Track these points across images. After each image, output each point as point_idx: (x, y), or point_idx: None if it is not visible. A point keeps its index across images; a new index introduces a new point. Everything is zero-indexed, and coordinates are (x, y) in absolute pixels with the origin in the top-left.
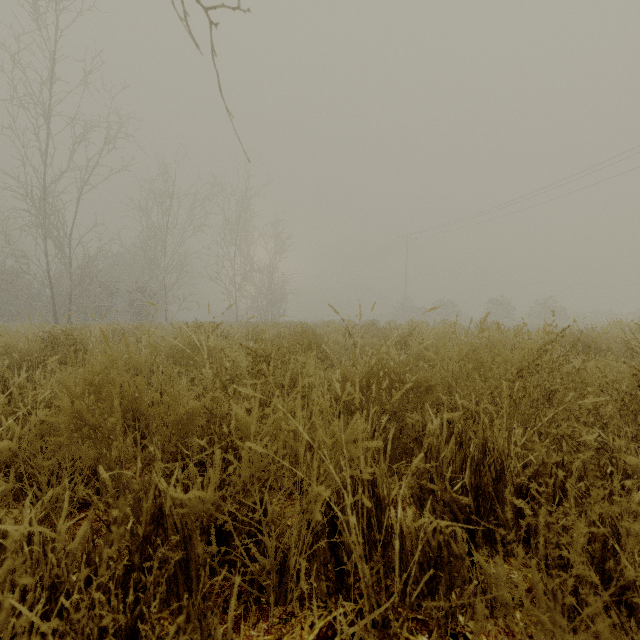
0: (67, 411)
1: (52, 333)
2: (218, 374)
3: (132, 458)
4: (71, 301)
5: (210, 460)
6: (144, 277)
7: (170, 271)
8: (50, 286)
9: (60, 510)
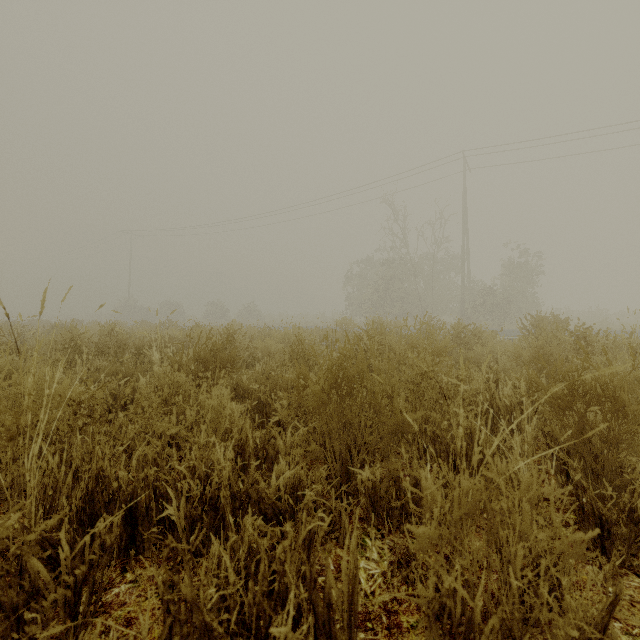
0: None
1: None
2: None
3: None
4: None
5: None
6: None
7: None
8: None
9: None
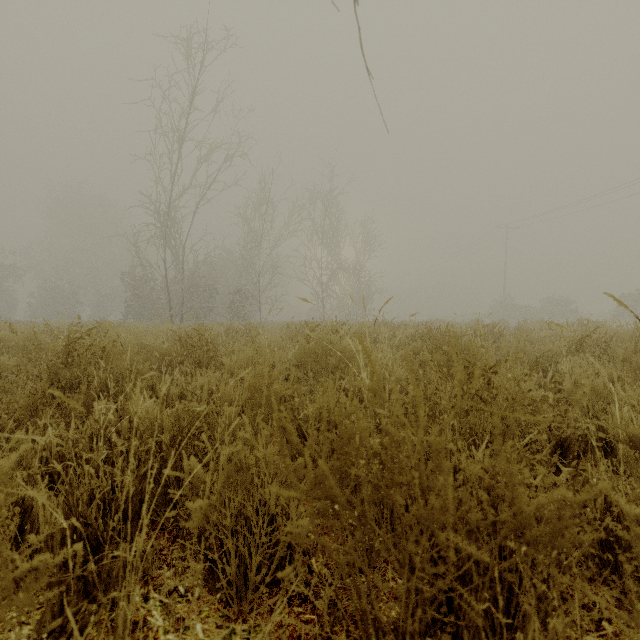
0: (307, 479)
1: (179, 332)
2: (425, 396)
3: (408, 572)
4: (183, 303)
5: (528, 581)
6: (241, 280)
7: (262, 274)
8: (167, 290)
9: (283, 638)
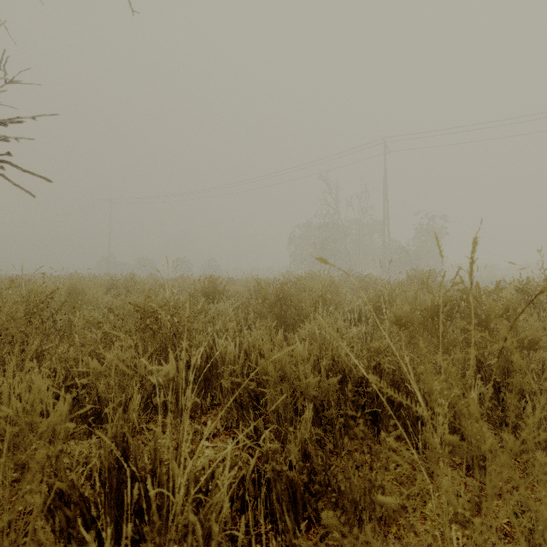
0: None
1: None
2: None
3: None
4: None
5: None
6: None
7: None
8: None
9: None
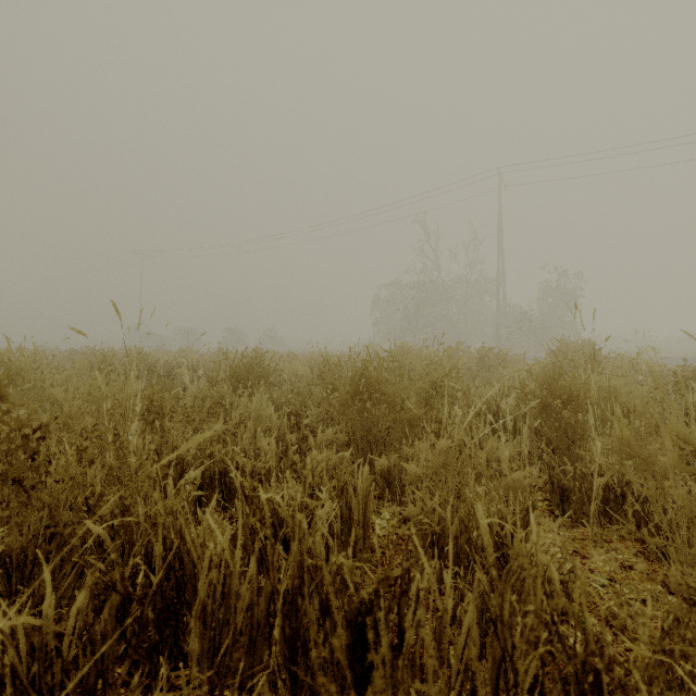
0: None
1: None
2: None
3: None
4: None
5: None
6: None
7: None
8: None
9: None
